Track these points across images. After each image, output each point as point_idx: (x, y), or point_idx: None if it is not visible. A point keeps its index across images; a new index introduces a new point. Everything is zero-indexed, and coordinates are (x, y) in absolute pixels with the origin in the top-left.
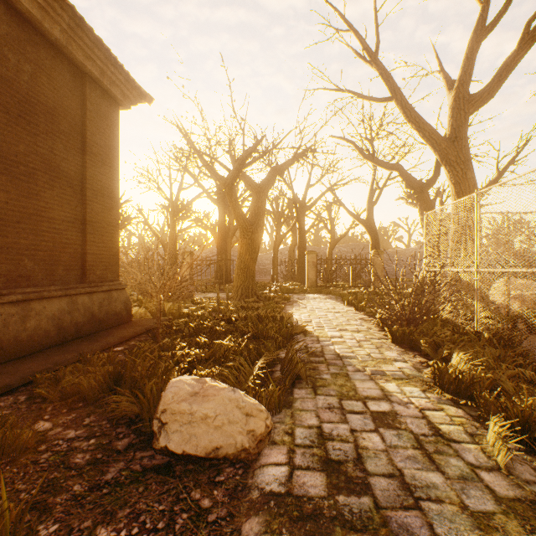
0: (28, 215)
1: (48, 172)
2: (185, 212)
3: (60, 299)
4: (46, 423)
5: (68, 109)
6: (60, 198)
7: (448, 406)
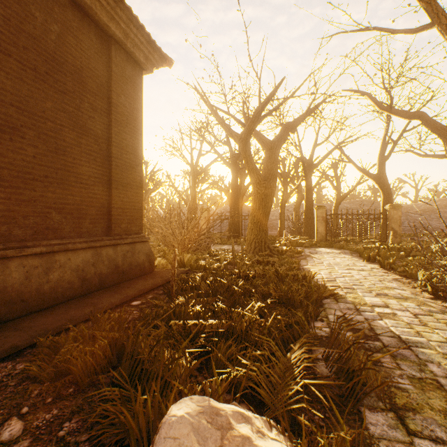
0: (55, 170)
1: (76, 130)
2: (203, 176)
3: (85, 251)
4: (18, 423)
5: (94, 70)
6: (87, 155)
7: None
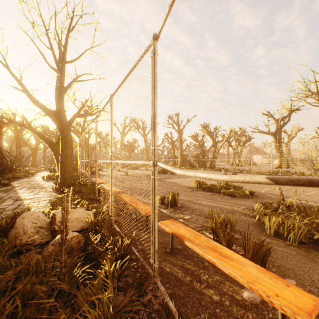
0: None
1: None
2: None
3: None
4: None
5: None
6: None
7: None
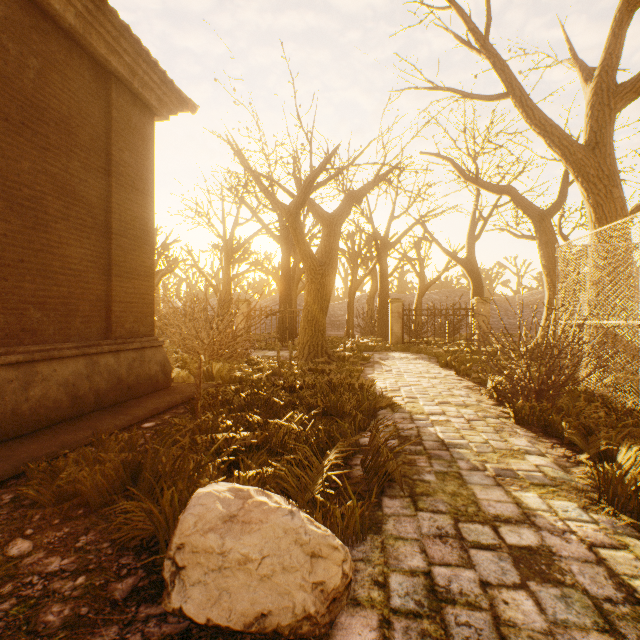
0: (34, 252)
1: (62, 198)
2: (242, 253)
3: (76, 359)
4: (25, 542)
5: (88, 117)
6: (78, 231)
7: (633, 540)
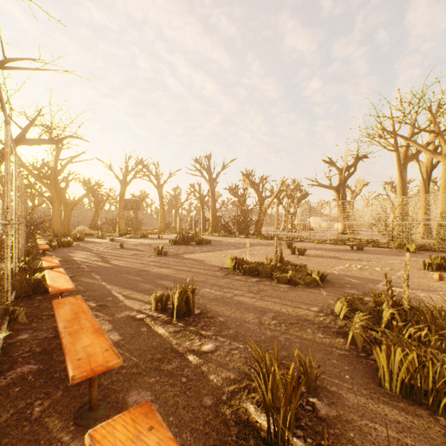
0: None
1: None
2: None
3: None
4: None
5: None
6: None
7: None
